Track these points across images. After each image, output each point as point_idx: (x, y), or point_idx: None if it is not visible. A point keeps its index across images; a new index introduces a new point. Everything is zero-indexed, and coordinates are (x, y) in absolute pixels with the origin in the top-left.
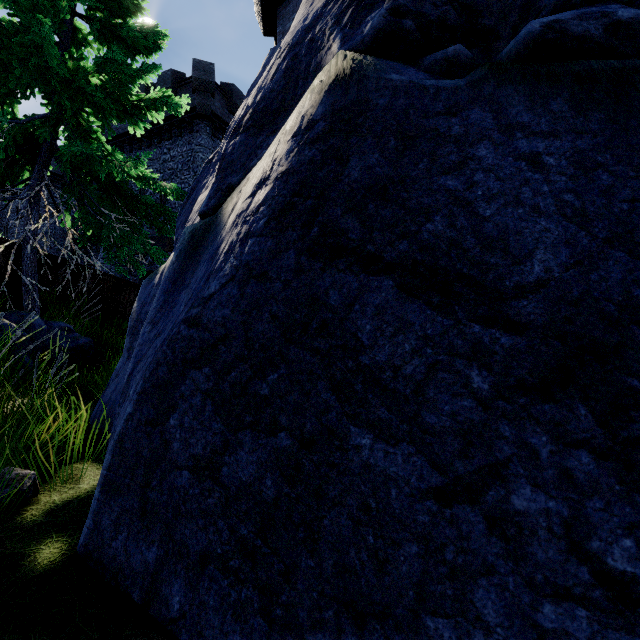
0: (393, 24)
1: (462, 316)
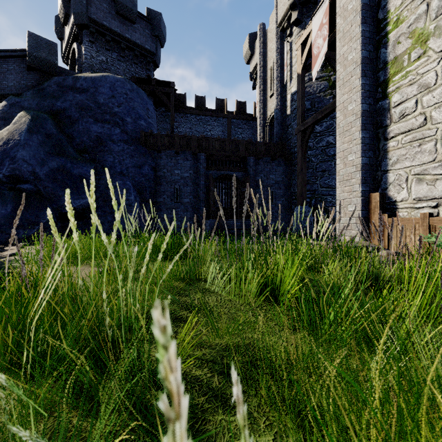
0: None
1: None
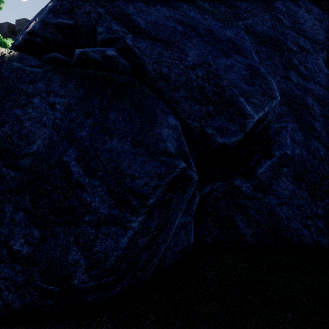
0: (31, 38)
1: (1, 165)
